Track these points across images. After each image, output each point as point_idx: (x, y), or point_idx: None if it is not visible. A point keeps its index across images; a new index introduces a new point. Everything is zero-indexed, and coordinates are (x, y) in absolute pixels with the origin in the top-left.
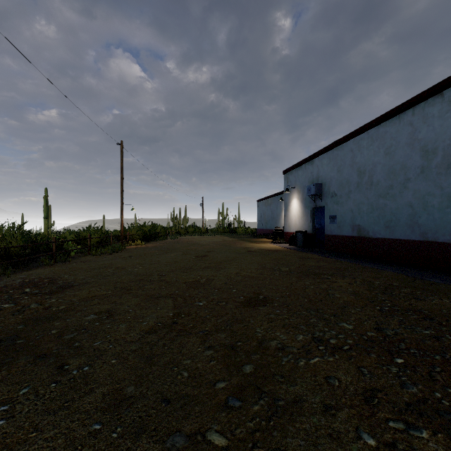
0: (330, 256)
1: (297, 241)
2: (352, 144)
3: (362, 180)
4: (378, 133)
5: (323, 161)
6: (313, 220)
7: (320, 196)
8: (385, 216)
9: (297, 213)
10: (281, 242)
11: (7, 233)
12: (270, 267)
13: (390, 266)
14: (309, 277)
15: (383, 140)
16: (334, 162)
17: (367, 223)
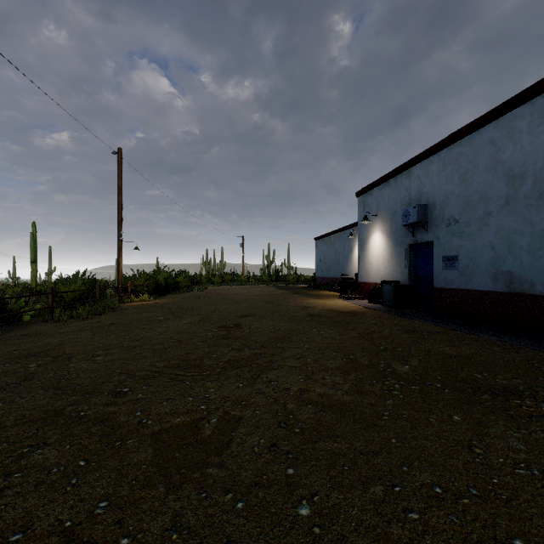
0: (461, 328)
1: (383, 297)
2: (494, 131)
3: (517, 192)
4: None
5: (431, 167)
6: (410, 263)
7: (425, 225)
8: None
9: (381, 254)
10: (355, 297)
11: None
12: (368, 362)
13: None
14: (495, 412)
15: None
16: (453, 167)
17: (530, 268)
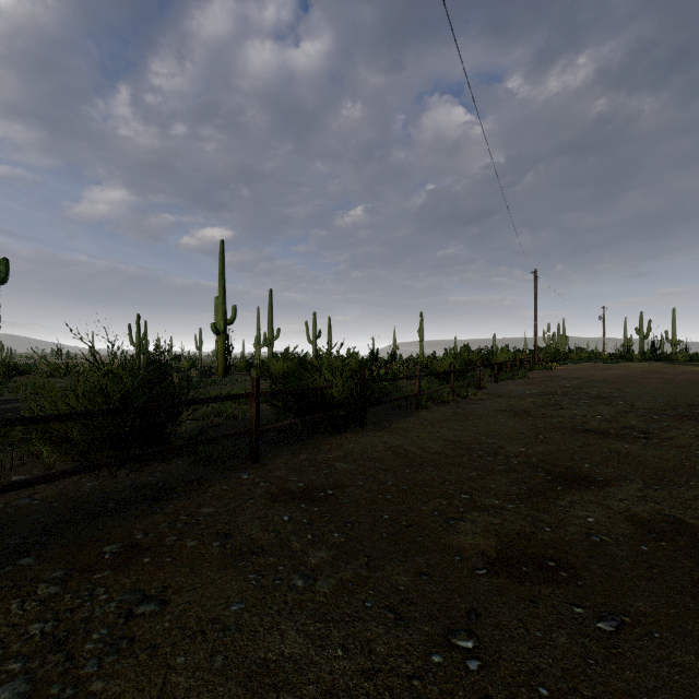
0: None
1: None
2: None
3: None
4: None
5: None
6: None
7: None
8: None
9: None
10: None
11: (502, 352)
12: None
13: None
14: None
15: None
16: None
17: None
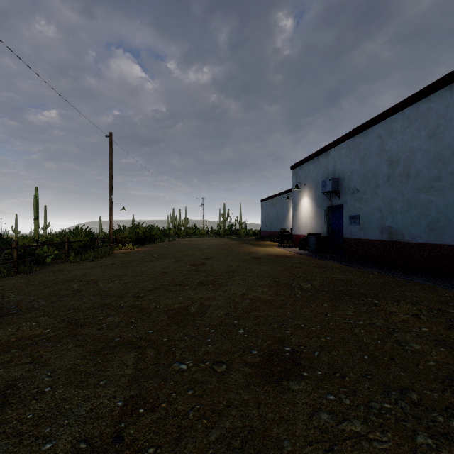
0: (356, 265)
1: (309, 245)
2: (381, 129)
3: (395, 172)
4: (418, 111)
5: (341, 151)
6: (328, 221)
7: (338, 193)
8: (428, 216)
9: (308, 213)
10: (289, 245)
11: None
12: (286, 282)
13: (442, 280)
14: (347, 302)
15: (426, 120)
16: (355, 152)
17: (402, 224)
